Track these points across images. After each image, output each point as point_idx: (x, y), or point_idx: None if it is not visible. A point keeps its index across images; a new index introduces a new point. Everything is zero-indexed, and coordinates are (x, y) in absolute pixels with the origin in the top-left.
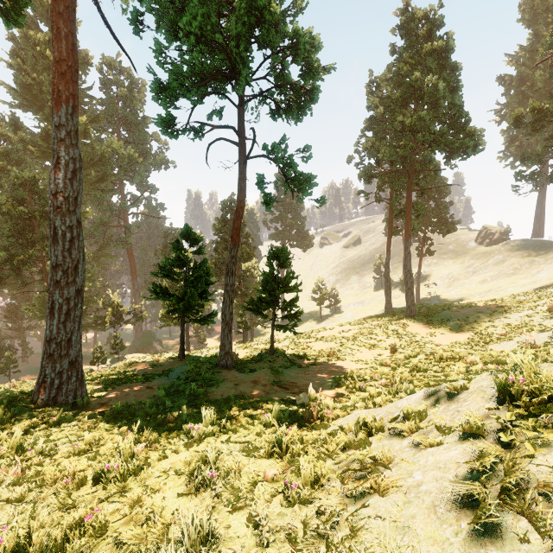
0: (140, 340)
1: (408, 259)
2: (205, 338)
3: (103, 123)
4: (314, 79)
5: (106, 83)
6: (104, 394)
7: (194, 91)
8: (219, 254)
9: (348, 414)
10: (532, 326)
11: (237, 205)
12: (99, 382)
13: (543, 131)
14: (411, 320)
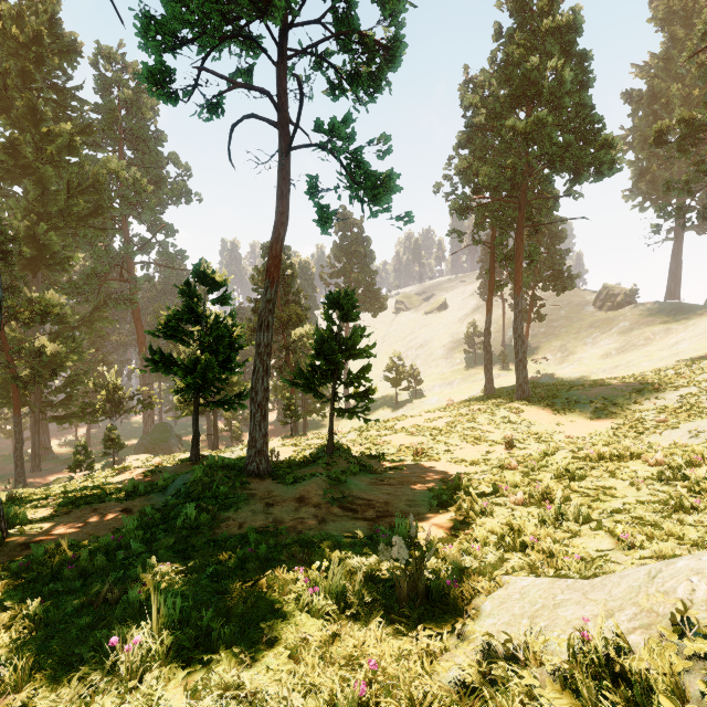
0: (151, 435)
1: (519, 320)
2: (240, 432)
3: (98, 138)
4: (399, 7)
5: (103, 82)
6: (44, 524)
7: (197, 6)
8: None
9: (499, 586)
10: (701, 408)
11: (275, 219)
12: (52, 501)
13: (692, 152)
14: (526, 402)
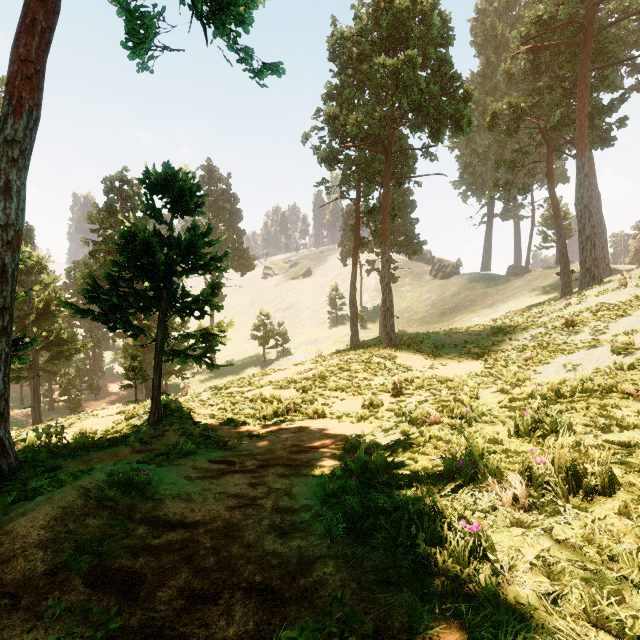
0: None
1: (386, 269)
2: (79, 401)
3: None
4: None
5: None
6: None
7: None
8: (98, 260)
9: None
10: (557, 345)
11: None
12: None
13: (515, 137)
14: (397, 349)
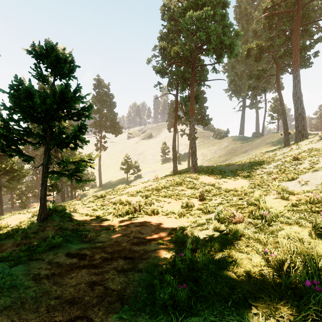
0: None
1: (192, 130)
2: (26, 203)
3: None
4: None
5: None
6: None
7: None
8: (34, 126)
9: None
10: (290, 170)
11: None
12: None
13: (259, 62)
14: (199, 173)
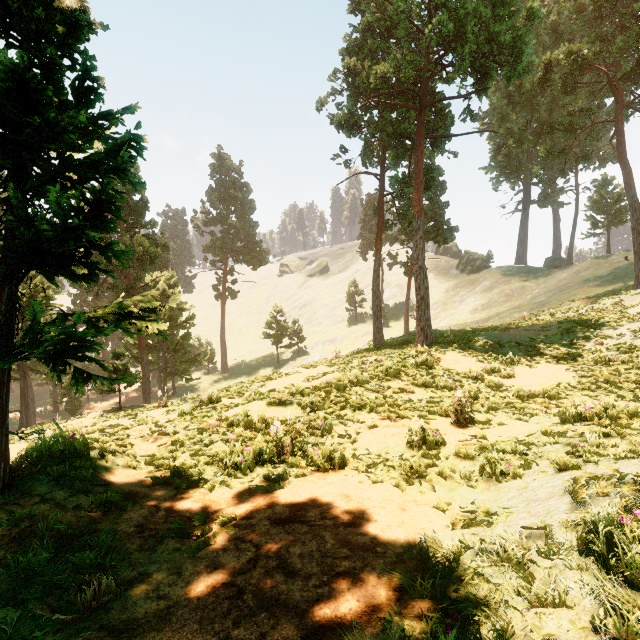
0: None
1: (420, 249)
2: (79, 403)
3: None
4: None
5: None
6: None
7: None
8: None
9: None
10: None
11: None
12: None
13: (573, 95)
14: (438, 348)
